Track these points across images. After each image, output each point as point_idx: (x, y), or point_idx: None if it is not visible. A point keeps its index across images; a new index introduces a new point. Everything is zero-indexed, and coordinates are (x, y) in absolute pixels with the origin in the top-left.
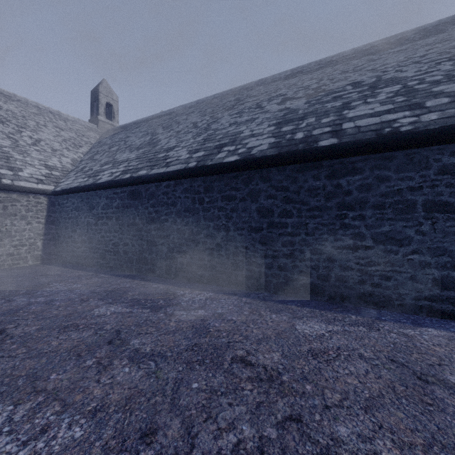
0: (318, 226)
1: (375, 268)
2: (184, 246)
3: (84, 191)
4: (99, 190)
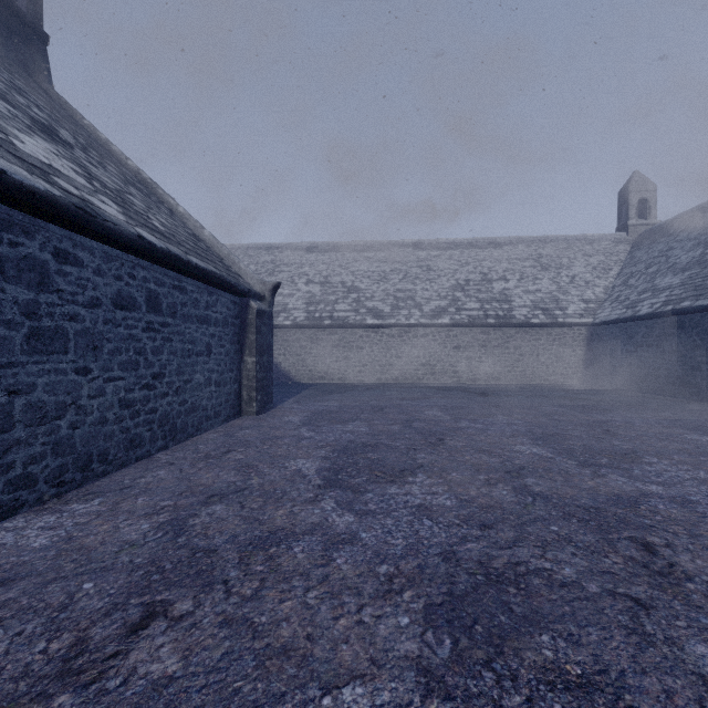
0: None
1: None
2: None
3: (623, 322)
4: (638, 321)
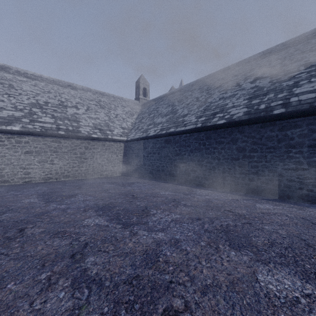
0: (273, 157)
1: (309, 181)
2: (194, 167)
3: (141, 140)
4: (149, 139)
